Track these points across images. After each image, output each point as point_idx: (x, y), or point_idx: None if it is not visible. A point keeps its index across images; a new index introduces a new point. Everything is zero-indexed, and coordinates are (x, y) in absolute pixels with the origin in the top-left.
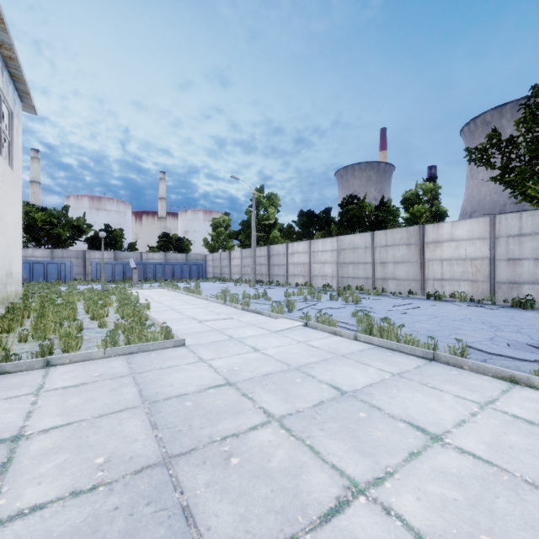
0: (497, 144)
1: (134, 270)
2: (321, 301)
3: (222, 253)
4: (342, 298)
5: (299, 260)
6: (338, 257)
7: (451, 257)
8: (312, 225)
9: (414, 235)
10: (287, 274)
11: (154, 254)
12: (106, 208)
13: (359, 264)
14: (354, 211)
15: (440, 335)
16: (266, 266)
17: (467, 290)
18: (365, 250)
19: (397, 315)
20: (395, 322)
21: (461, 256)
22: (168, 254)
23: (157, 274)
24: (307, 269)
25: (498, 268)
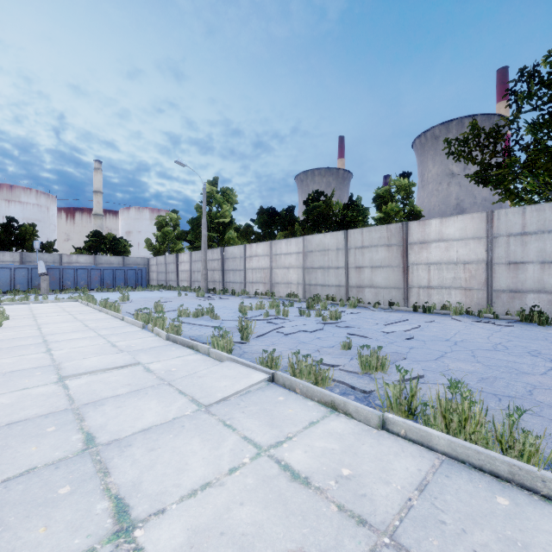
0: (480, 134)
1: (42, 277)
2: (288, 319)
3: (168, 256)
4: (315, 313)
5: (258, 265)
6: (304, 260)
7: (440, 260)
8: (274, 224)
9: (396, 234)
10: (244, 281)
11: (79, 257)
12: (20, 200)
13: (329, 269)
14: (321, 208)
15: (516, 394)
16: (220, 272)
17: (460, 299)
18: (338, 252)
19: (403, 342)
20: (412, 358)
21: (451, 259)
22: (99, 257)
23: (79, 281)
24: (268, 274)
25: (497, 273)
